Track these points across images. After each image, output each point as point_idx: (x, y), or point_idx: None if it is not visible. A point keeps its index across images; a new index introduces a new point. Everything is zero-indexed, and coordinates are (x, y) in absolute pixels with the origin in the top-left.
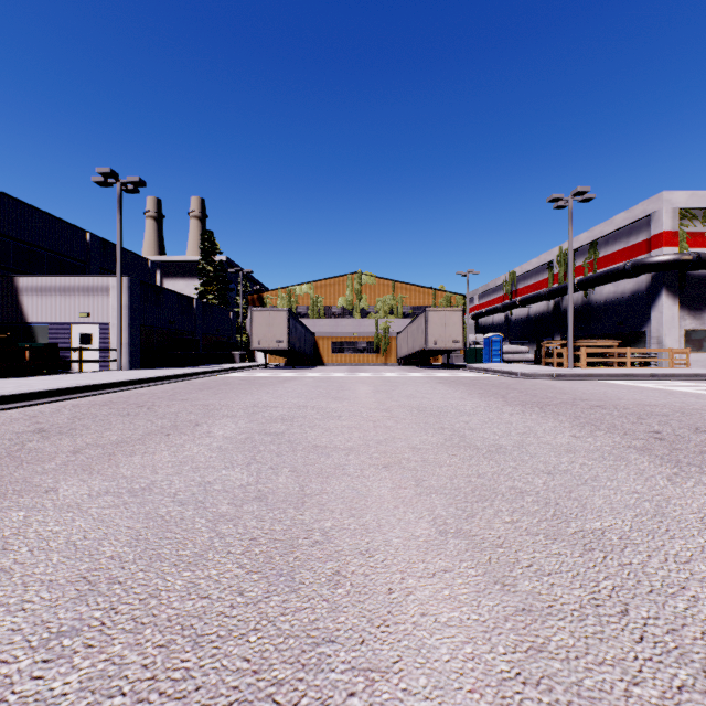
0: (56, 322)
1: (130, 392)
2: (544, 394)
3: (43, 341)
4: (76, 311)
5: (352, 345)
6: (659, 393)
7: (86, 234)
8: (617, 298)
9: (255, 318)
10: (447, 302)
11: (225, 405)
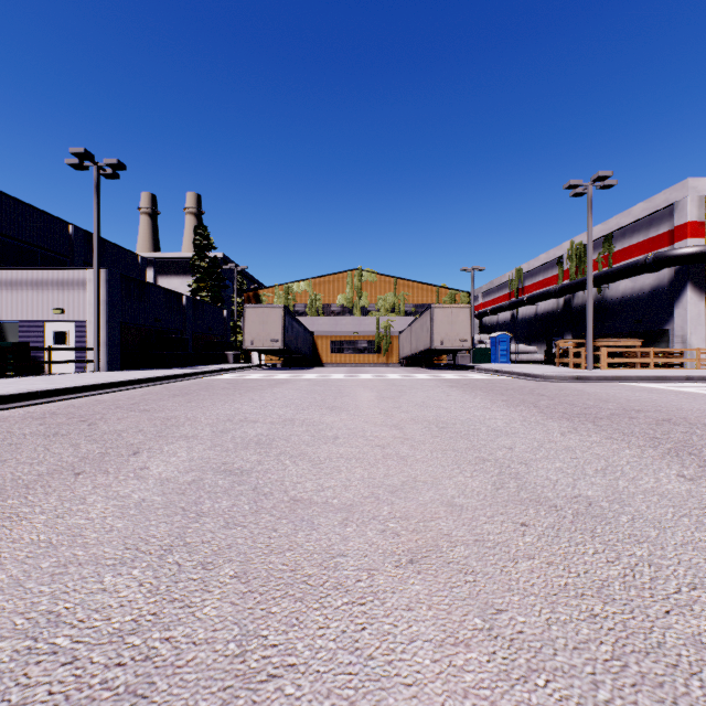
0: (28, 319)
1: (89, 399)
2: (582, 402)
3: (14, 340)
4: (50, 307)
5: (352, 345)
6: None
7: (68, 226)
8: (635, 294)
9: (248, 315)
10: (451, 300)
11: (192, 418)
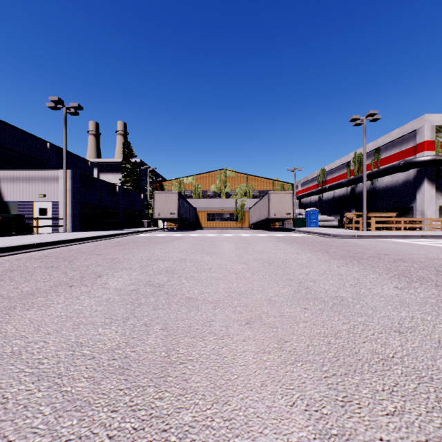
0: (23, 200)
1: (65, 248)
2: (354, 250)
3: (15, 213)
4: (36, 193)
5: (220, 216)
6: (434, 249)
7: (46, 143)
8: (393, 185)
9: (156, 198)
10: (281, 188)
11: (127, 259)
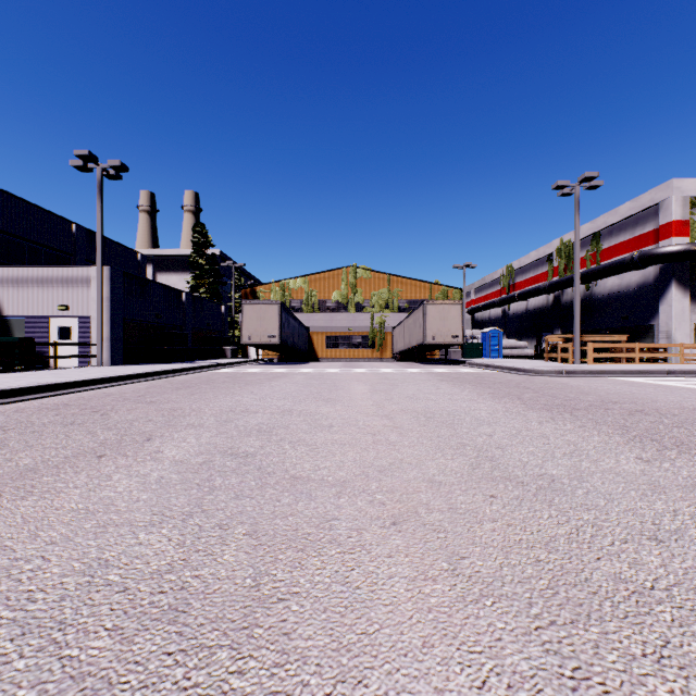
0: (33, 315)
1: (97, 391)
2: (564, 394)
3: (20, 335)
4: (54, 304)
5: (347, 340)
6: (692, 393)
7: (71, 225)
8: (621, 291)
9: (246, 311)
10: (444, 296)
11: (196, 409)
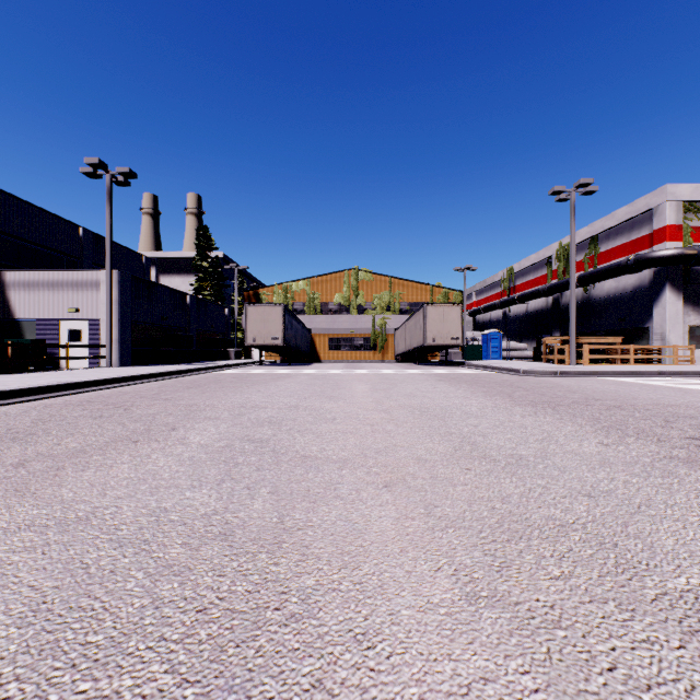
0: (44, 318)
1: (113, 390)
2: (552, 393)
3: (31, 337)
4: (65, 306)
5: (349, 342)
6: (674, 391)
7: (78, 228)
8: (618, 294)
9: (250, 314)
10: (444, 299)
11: (210, 405)
